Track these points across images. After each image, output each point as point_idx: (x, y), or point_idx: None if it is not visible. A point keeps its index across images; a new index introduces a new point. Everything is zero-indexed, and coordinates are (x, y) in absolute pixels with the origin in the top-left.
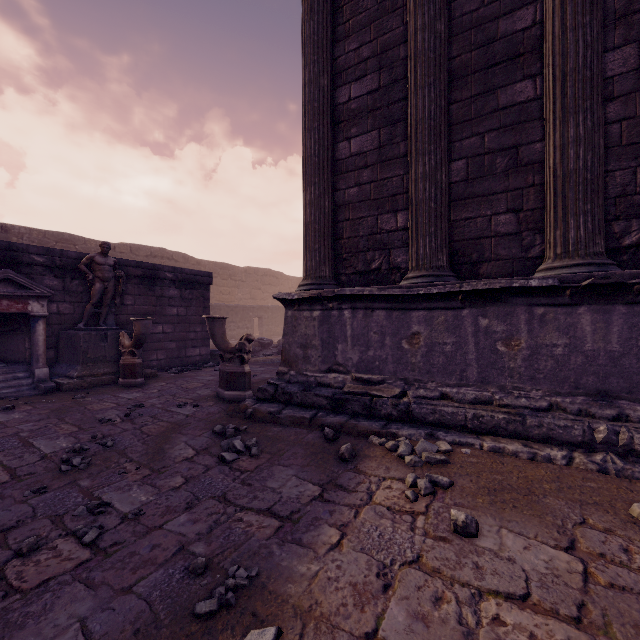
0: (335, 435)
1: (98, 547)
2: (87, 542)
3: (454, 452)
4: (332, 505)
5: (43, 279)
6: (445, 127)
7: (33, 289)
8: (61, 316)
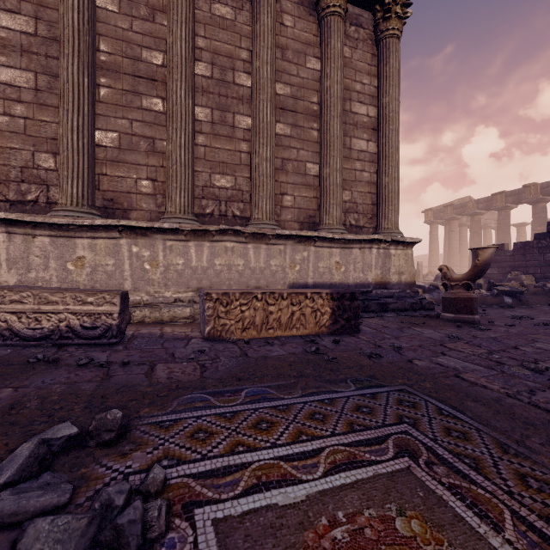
0: None
1: None
2: None
3: None
4: None
5: None
6: None
7: None
8: None
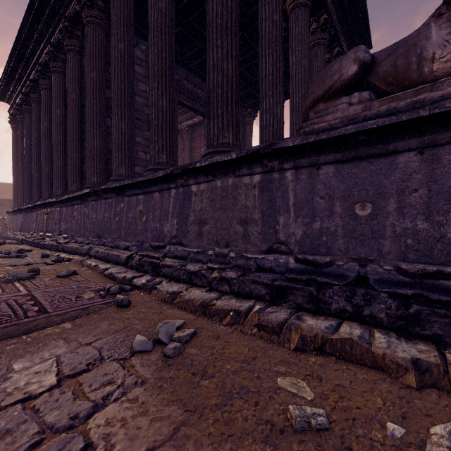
0: None
1: None
2: None
3: None
4: None
5: None
6: (24, 171)
7: None
8: None
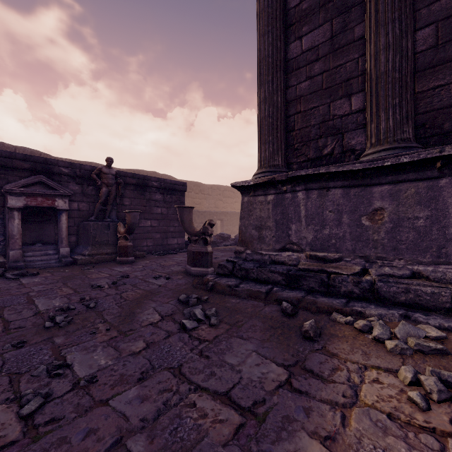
0: (293, 310)
1: (33, 423)
2: (24, 414)
3: (448, 339)
4: (305, 399)
5: (68, 185)
6: None
7: (58, 190)
8: (80, 212)
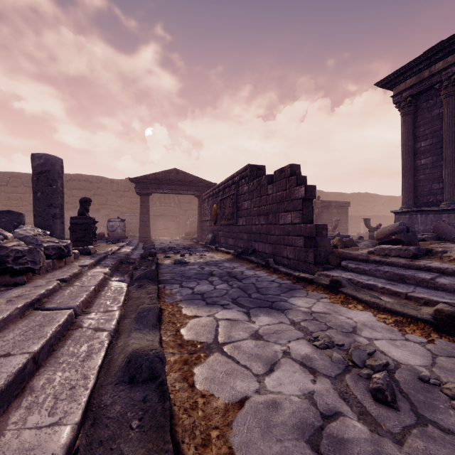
0: None
1: None
2: None
3: None
4: None
5: None
6: None
7: None
8: None
